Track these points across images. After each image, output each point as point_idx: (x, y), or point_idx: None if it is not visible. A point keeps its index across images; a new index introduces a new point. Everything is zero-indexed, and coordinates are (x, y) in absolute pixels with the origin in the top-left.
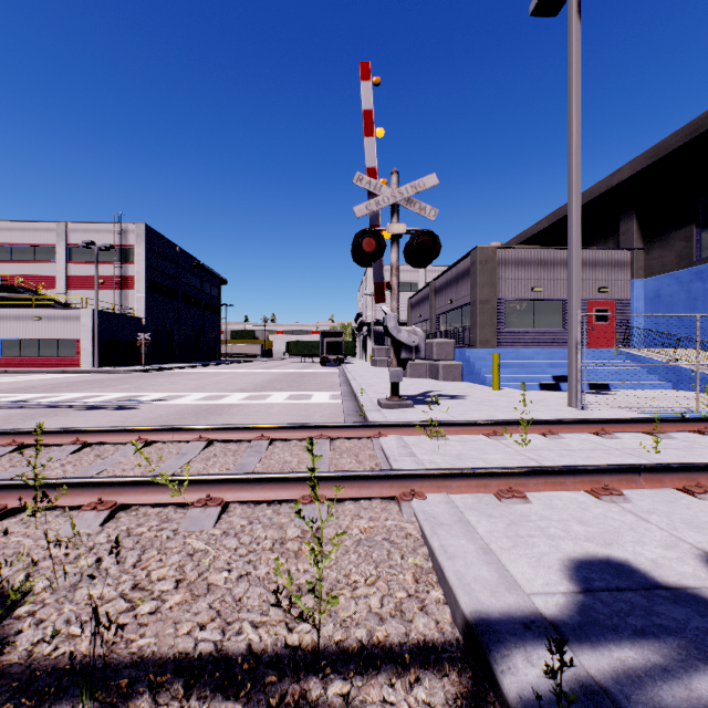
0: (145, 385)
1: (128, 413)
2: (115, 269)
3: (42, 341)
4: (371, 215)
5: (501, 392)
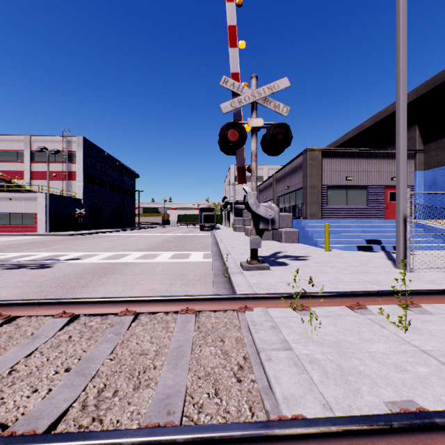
0: (73, 246)
1: (40, 272)
2: (63, 166)
3: (12, 214)
4: (234, 111)
5: (332, 253)
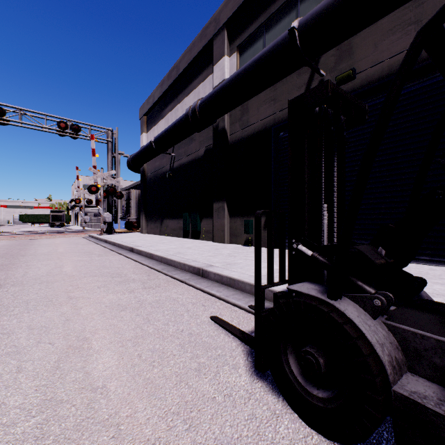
0: None
1: None
2: None
3: None
4: (79, 195)
5: None
